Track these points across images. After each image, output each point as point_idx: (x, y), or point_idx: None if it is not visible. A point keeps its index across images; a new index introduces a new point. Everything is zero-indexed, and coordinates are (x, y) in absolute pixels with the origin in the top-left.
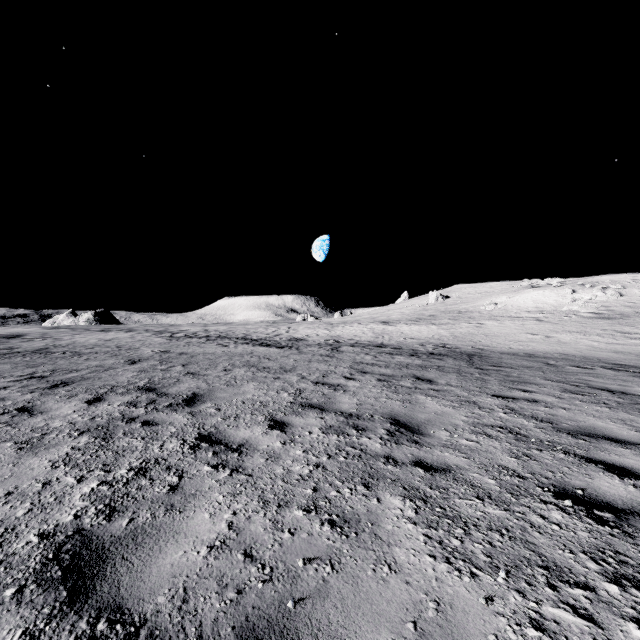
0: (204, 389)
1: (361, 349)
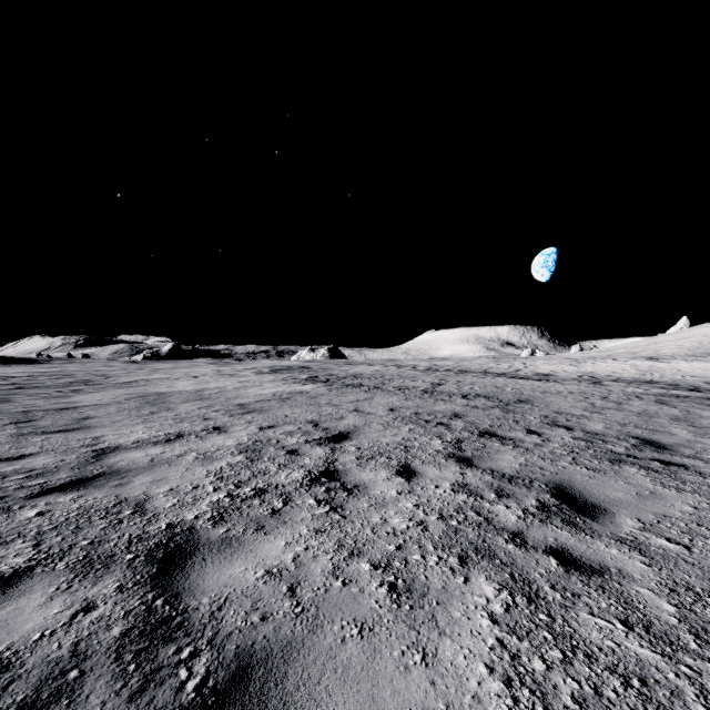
0: (521, 399)
1: (627, 384)
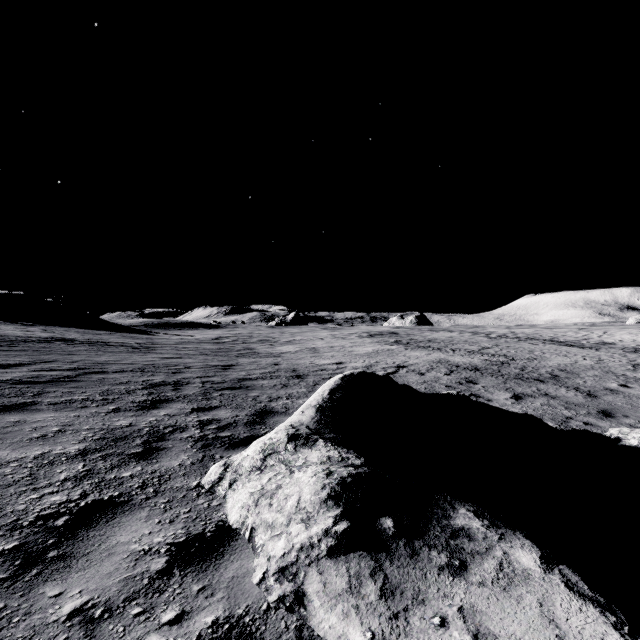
0: (531, 358)
1: None
